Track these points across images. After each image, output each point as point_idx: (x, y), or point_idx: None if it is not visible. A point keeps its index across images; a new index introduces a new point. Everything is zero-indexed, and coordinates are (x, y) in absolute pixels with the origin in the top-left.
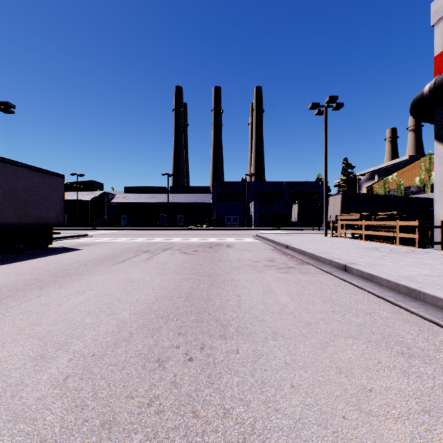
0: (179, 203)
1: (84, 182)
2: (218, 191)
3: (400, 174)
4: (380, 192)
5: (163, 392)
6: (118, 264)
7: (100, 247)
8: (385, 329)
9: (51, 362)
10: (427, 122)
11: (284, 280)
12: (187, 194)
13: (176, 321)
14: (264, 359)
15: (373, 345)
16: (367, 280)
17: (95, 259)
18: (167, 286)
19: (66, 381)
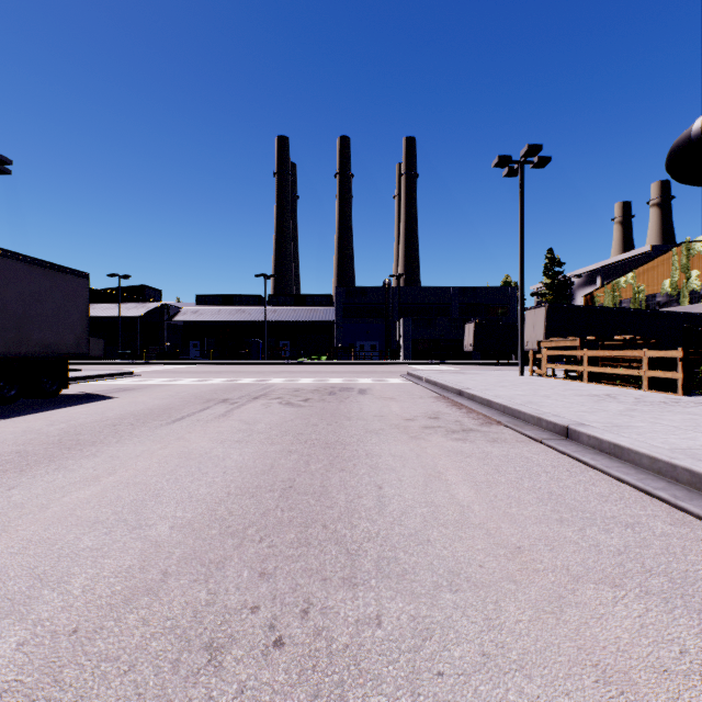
0: (283, 322)
1: (131, 288)
2: (345, 302)
3: (639, 274)
4: (606, 304)
5: None
6: (171, 424)
7: (147, 393)
8: (672, 564)
9: None
10: (695, 184)
11: (460, 455)
12: (297, 308)
13: (258, 543)
14: (436, 642)
15: (658, 604)
16: (609, 456)
17: (135, 415)
18: (251, 467)
19: None
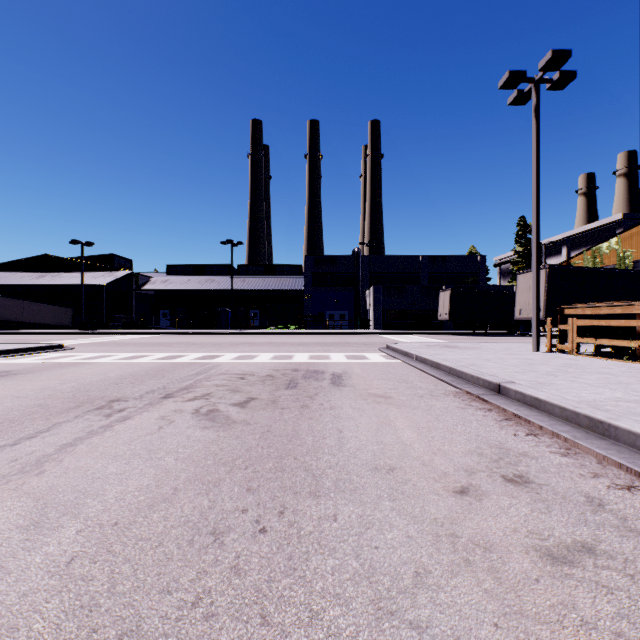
0: (253, 291)
1: (100, 257)
2: (314, 271)
3: (625, 238)
4: None
5: None
6: None
7: (14, 384)
8: None
9: None
10: None
11: None
12: (266, 277)
13: None
14: None
15: None
16: None
17: None
18: None
19: None
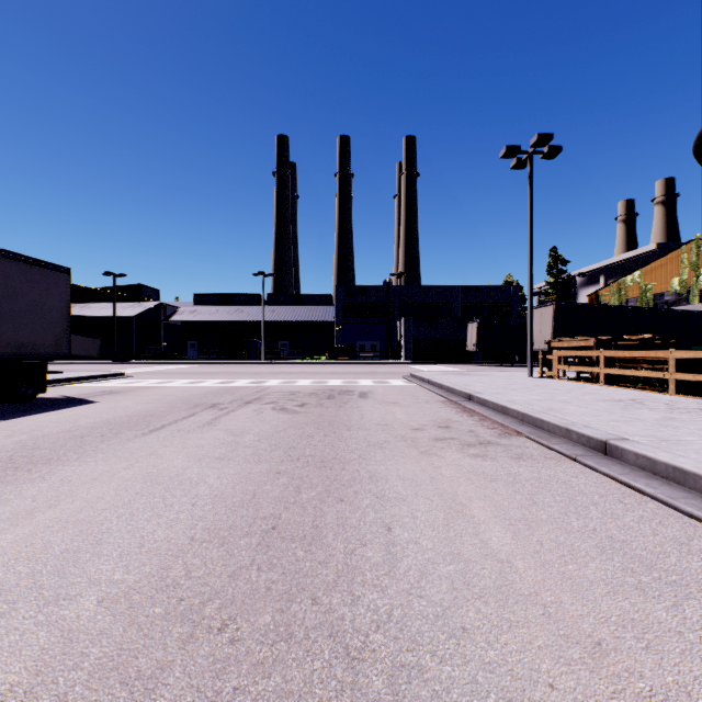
0: (282, 322)
1: (128, 287)
2: (345, 301)
3: (646, 272)
4: (612, 303)
5: None
6: (146, 436)
7: (132, 397)
8: None
9: None
10: None
11: (482, 478)
12: (296, 307)
13: (216, 635)
14: None
15: None
16: (667, 480)
17: (109, 424)
18: (228, 497)
19: None
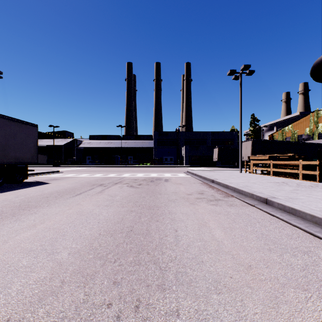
0: (130, 147)
1: (59, 132)
2: (158, 138)
3: (294, 125)
4: (279, 139)
5: None
6: (74, 197)
7: (65, 181)
8: None
9: None
10: None
11: (215, 213)
12: (136, 141)
13: (113, 263)
14: None
15: None
16: (289, 213)
17: (57, 192)
18: (112, 220)
19: None
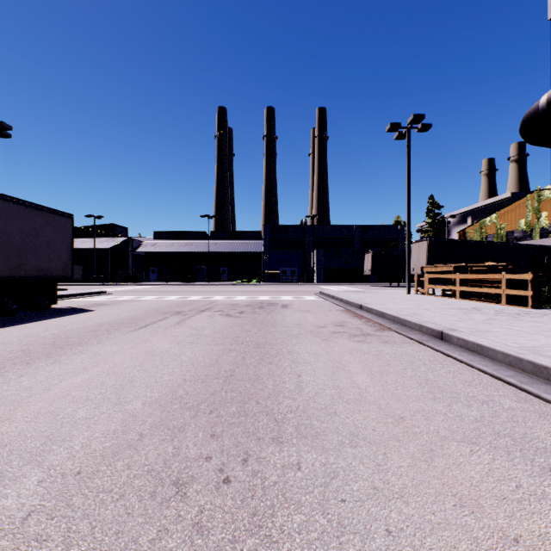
0: (222, 253)
1: (103, 226)
2: (271, 237)
3: (500, 215)
4: (475, 238)
5: (179, 545)
6: (138, 330)
7: (118, 307)
8: (515, 428)
9: (11, 485)
10: (542, 145)
11: (359, 352)
12: (233, 241)
13: (209, 414)
14: (340, 480)
15: (502, 455)
16: (473, 353)
17: (110, 324)
18: (201, 361)
19: (26, 521)
